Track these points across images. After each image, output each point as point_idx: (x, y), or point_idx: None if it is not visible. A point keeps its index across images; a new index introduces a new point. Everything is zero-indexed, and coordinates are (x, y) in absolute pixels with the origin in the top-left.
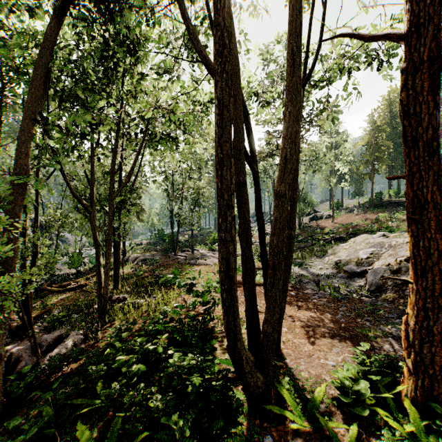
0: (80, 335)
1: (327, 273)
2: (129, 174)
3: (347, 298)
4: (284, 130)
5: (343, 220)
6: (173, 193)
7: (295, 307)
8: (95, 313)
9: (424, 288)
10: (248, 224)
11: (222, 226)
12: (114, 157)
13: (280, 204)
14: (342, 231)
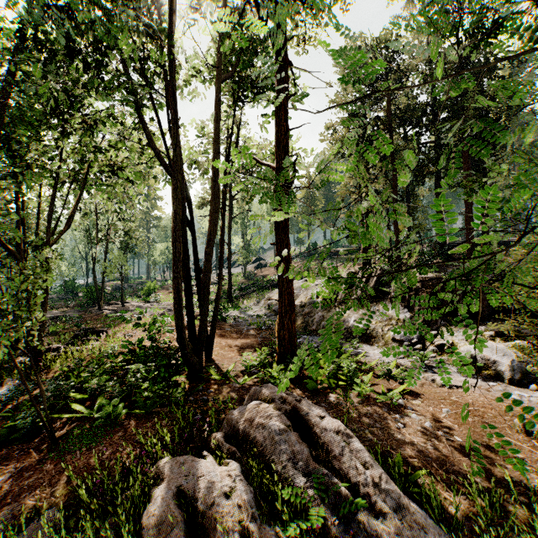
0: (17, 380)
1: (261, 314)
2: (68, 222)
3: (268, 328)
4: (210, 217)
5: None
6: (97, 236)
7: (228, 337)
8: (25, 364)
9: (282, 302)
10: (189, 270)
11: (175, 270)
12: (52, 205)
13: (207, 259)
14: None
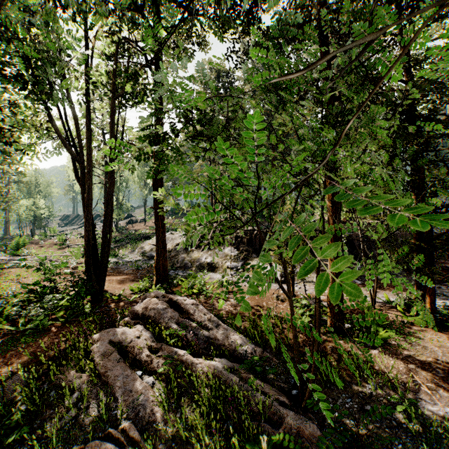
0: None
1: (136, 260)
2: None
3: (144, 268)
4: (108, 189)
5: (153, 224)
6: None
7: (113, 276)
8: None
9: (158, 246)
10: None
11: (87, 225)
12: None
13: (107, 217)
14: (150, 231)
